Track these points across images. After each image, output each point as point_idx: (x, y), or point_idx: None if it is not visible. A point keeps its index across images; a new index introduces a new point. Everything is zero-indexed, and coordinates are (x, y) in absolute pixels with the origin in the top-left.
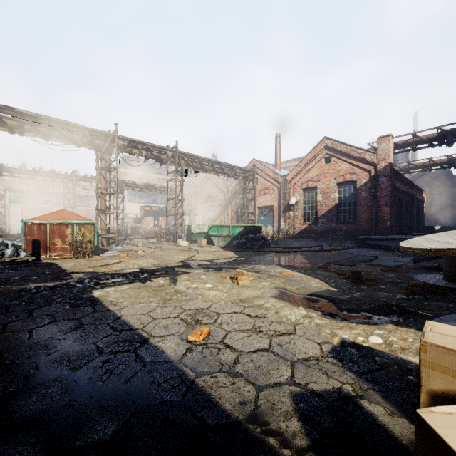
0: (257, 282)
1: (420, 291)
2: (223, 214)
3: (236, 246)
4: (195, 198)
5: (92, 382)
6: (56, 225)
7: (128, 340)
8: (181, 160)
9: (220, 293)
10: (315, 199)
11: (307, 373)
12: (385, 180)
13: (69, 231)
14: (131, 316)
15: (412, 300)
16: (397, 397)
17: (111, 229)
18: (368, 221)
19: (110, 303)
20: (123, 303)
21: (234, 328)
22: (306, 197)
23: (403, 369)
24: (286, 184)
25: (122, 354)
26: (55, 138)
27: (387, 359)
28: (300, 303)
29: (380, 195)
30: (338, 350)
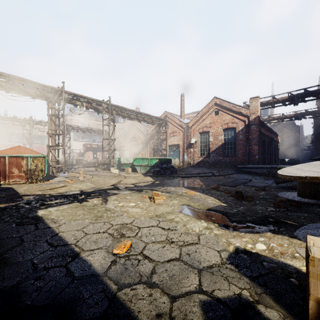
0: (169, 200)
1: (284, 205)
2: (144, 150)
3: (153, 173)
4: (124, 138)
5: (21, 301)
6: (13, 158)
7: (61, 256)
8: (113, 110)
9: (141, 210)
10: (208, 140)
11: (212, 280)
12: (255, 127)
13: (24, 162)
14: (67, 232)
15: (279, 211)
16: (286, 300)
17: (59, 160)
18: (244, 155)
19: (51, 221)
20: (62, 220)
21: (151, 240)
22: (202, 138)
23: (285, 272)
24: (188, 129)
25: (54, 270)
26: (14, 91)
27: (272, 263)
28: (201, 216)
29: (252, 137)
30: (233, 256)
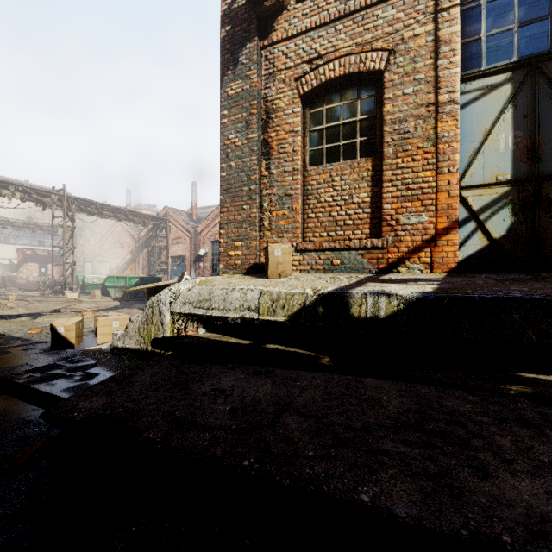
0: None
1: None
2: (134, 263)
3: (128, 297)
4: (100, 242)
5: None
6: None
7: None
8: (71, 205)
9: None
10: None
11: None
12: None
13: None
14: None
15: None
16: None
17: None
18: None
19: None
20: None
21: None
22: (214, 249)
23: None
24: (197, 236)
25: None
26: None
27: None
28: None
29: None
30: None
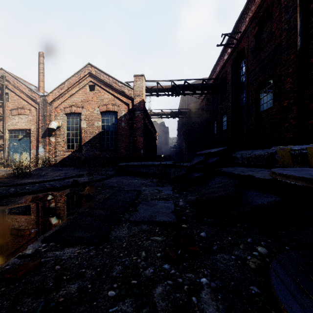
0: None
1: None
2: None
3: None
4: None
5: None
6: None
7: None
8: None
9: None
10: (79, 126)
11: None
12: (140, 114)
13: None
14: None
15: None
16: None
17: None
18: (127, 149)
19: None
20: None
21: None
22: (69, 122)
23: None
24: (46, 106)
25: None
26: None
27: None
28: None
29: (136, 126)
30: None
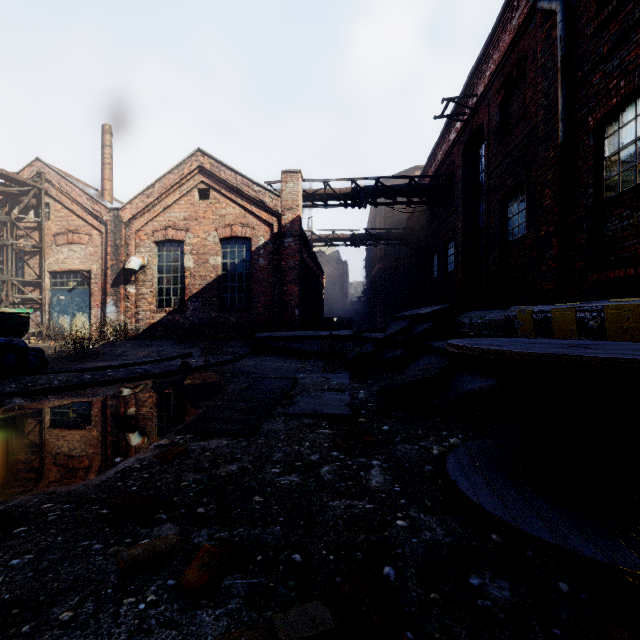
0: None
1: None
2: None
3: None
4: None
5: None
6: None
7: None
8: None
9: None
10: (181, 265)
11: None
12: (293, 242)
13: None
14: None
15: None
16: None
17: None
18: (269, 307)
19: None
20: None
21: None
22: (163, 258)
23: None
24: (121, 228)
25: None
26: None
27: None
28: None
29: (287, 266)
30: None
